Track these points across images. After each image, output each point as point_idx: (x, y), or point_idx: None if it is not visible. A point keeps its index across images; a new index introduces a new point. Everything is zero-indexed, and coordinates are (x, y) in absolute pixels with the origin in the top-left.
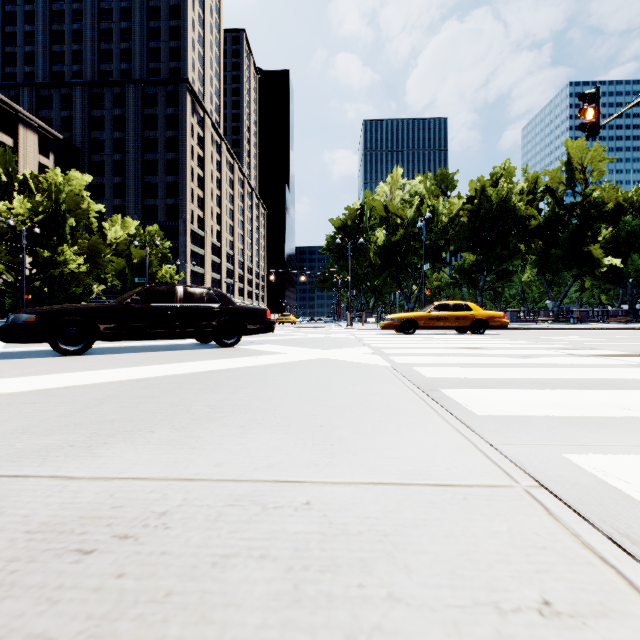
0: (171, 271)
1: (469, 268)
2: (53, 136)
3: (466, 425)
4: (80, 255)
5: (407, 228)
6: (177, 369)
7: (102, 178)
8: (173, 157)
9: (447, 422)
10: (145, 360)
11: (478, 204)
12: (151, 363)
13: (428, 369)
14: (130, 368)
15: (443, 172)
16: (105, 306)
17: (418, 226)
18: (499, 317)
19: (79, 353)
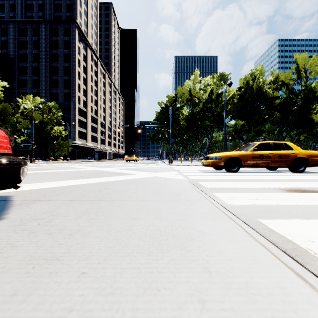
0: (61, 129)
1: (240, 128)
2: None
3: None
4: None
5: (203, 105)
6: None
7: (26, 77)
8: (68, 65)
9: None
10: None
11: (244, 91)
12: None
13: None
14: None
15: (222, 75)
16: None
17: (220, 92)
18: None
19: None
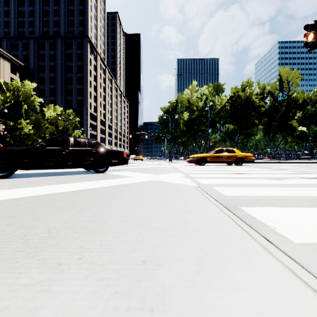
0: (79, 133)
1: (230, 132)
2: (18, 64)
3: (294, 260)
4: (30, 124)
5: (199, 112)
6: (55, 189)
7: (44, 86)
8: (81, 75)
9: (270, 253)
10: (42, 182)
11: (235, 100)
12: (44, 184)
13: (223, 188)
14: (24, 188)
15: (217, 84)
16: (23, 148)
17: (206, 109)
18: (250, 156)
19: (5, 177)
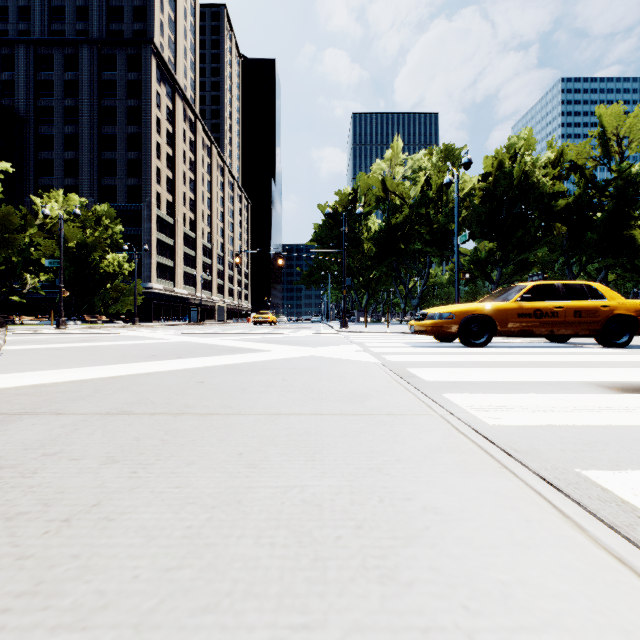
0: (120, 259)
1: (485, 257)
2: None
3: None
4: None
5: (410, 209)
6: None
7: (51, 153)
8: (135, 130)
9: None
10: None
11: (494, 181)
12: None
13: None
14: None
15: (448, 149)
16: None
17: (446, 181)
18: None
19: None
